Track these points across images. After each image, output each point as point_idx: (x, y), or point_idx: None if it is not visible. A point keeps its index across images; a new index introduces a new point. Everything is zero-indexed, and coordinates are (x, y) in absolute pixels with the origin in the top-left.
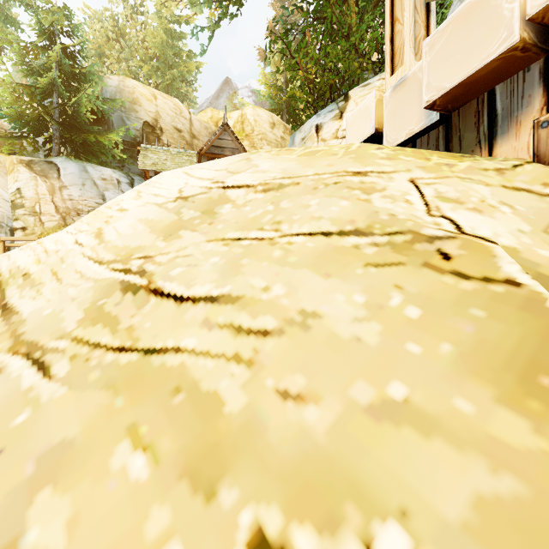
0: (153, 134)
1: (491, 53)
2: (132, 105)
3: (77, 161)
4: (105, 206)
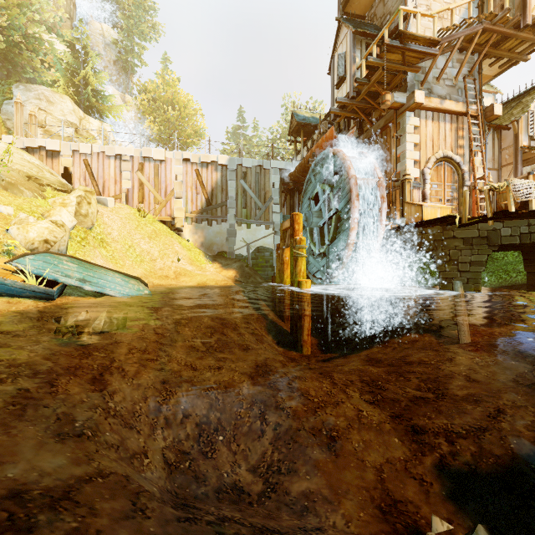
0: None
1: (35, 146)
2: None
3: None
4: None
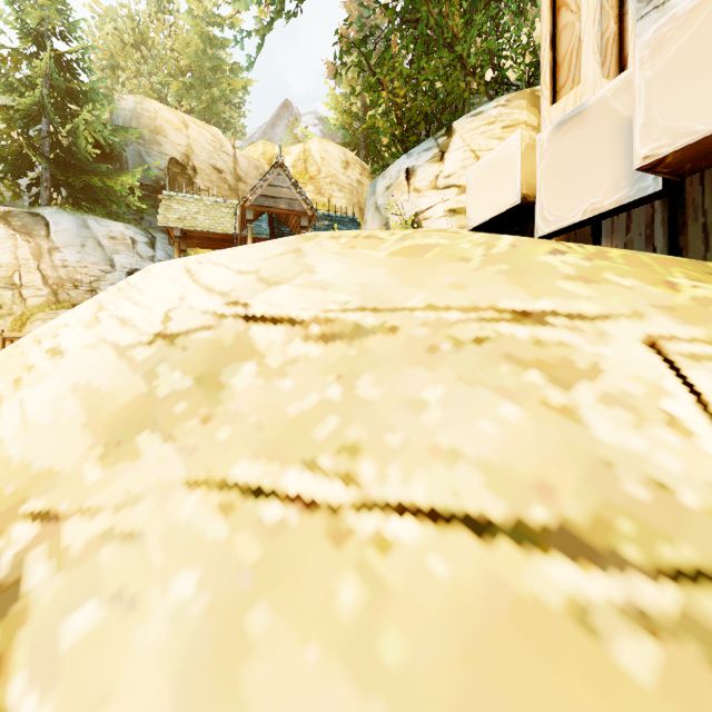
0: (183, 175)
1: None
2: (154, 135)
3: (74, 213)
4: (33, 335)
